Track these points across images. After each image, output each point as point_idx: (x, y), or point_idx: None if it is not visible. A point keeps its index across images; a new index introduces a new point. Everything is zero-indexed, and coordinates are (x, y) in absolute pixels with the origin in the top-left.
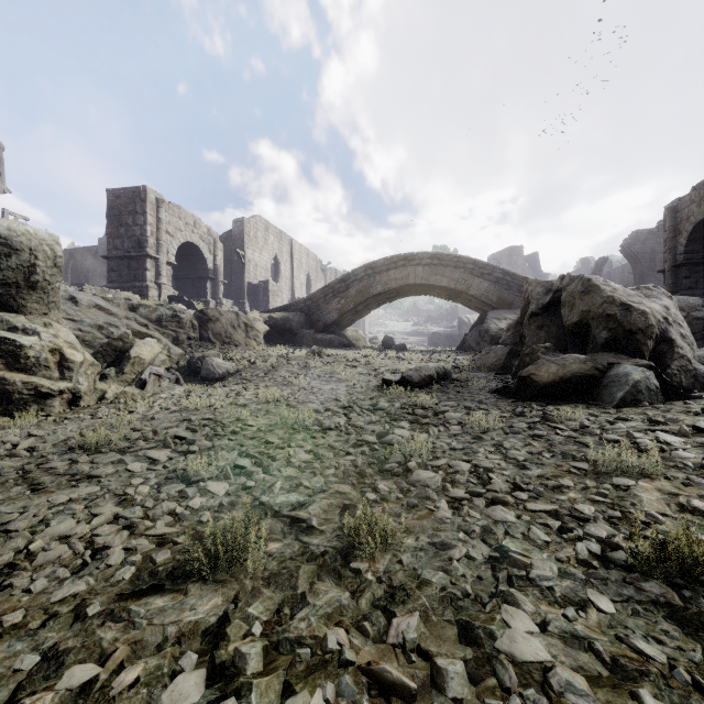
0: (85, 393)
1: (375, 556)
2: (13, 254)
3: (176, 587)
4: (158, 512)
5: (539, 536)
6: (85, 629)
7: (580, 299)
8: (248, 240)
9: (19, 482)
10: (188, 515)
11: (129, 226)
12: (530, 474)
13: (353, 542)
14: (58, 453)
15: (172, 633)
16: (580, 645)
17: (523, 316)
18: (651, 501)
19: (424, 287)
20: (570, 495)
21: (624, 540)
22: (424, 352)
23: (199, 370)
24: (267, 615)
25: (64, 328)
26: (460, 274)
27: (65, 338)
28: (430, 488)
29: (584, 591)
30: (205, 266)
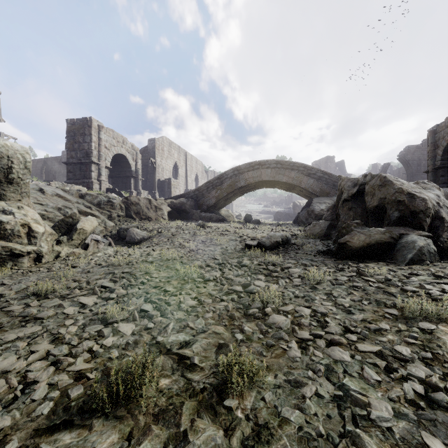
0: (45, 253)
1: (243, 392)
2: None
3: (83, 423)
4: (80, 349)
5: (372, 375)
6: None
7: (378, 190)
8: (157, 152)
9: None
10: (102, 352)
11: (80, 143)
12: (356, 318)
13: (226, 379)
14: (18, 299)
15: None
16: None
17: (338, 201)
18: None
19: (271, 182)
20: (388, 337)
21: (439, 380)
22: (271, 225)
23: (125, 236)
24: None
25: (32, 209)
26: (295, 174)
27: (32, 216)
28: (283, 330)
29: (418, 432)
30: (130, 169)
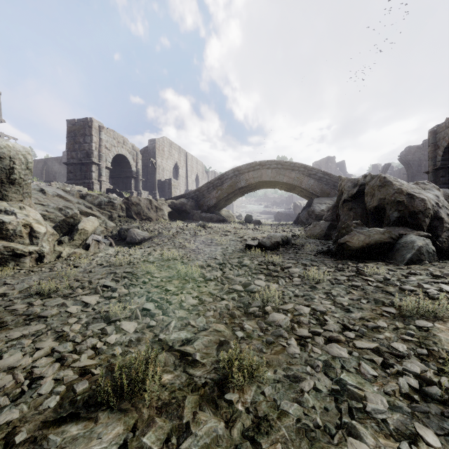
0: (47, 253)
1: (244, 387)
2: None
3: (89, 416)
4: (84, 346)
5: (368, 371)
6: None
7: (378, 191)
8: (158, 152)
9: None
10: (105, 349)
11: (81, 143)
12: (354, 317)
13: (227, 374)
14: (22, 298)
15: None
16: None
17: (338, 202)
18: (448, 340)
19: (272, 183)
20: (386, 334)
21: (434, 375)
22: (272, 225)
23: (125, 237)
24: (158, 444)
25: (33, 210)
26: (295, 174)
27: (34, 216)
28: (282, 328)
29: (412, 424)
30: (130, 169)
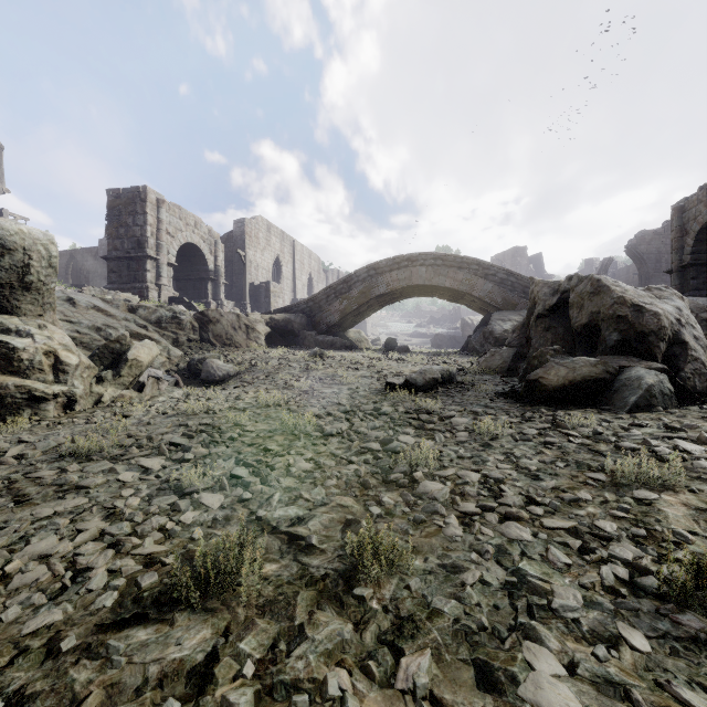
0: (80, 396)
1: (380, 580)
2: (6, 254)
3: (161, 617)
4: (148, 527)
5: (559, 557)
6: (57, 668)
7: (589, 300)
8: (249, 241)
9: (3, 493)
10: (179, 531)
11: (129, 226)
12: (544, 486)
13: (356, 564)
14: (48, 461)
15: (153, 673)
16: (615, 692)
17: (529, 317)
18: (677, 517)
19: (427, 288)
20: (589, 510)
21: (652, 563)
22: (427, 354)
23: (199, 372)
24: (261, 651)
25: (59, 330)
26: (464, 275)
27: (60, 340)
28: (438, 502)
29: (614, 624)
30: (206, 267)
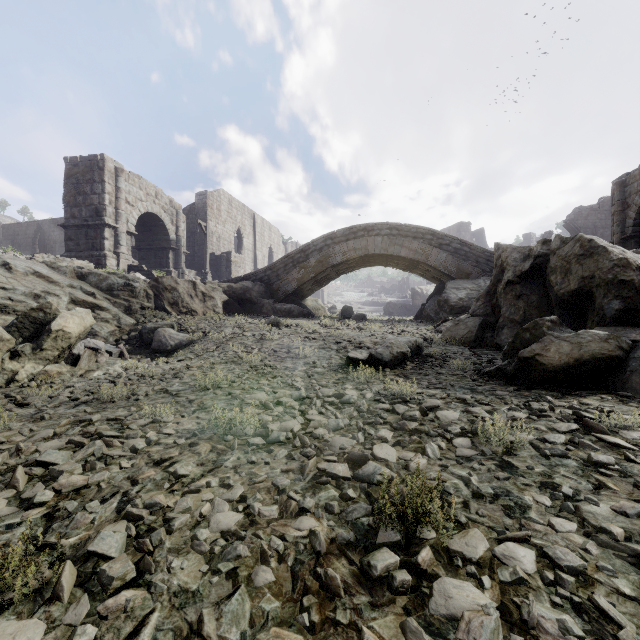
0: None
1: None
2: None
3: None
4: None
5: None
6: None
7: (578, 264)
8: (211, 212)
9: None
10: None
11: (87, 194)
12: None
13: None
14: None
15: None
16: None
17: (495, 284)
18: None
19: (382, 258)
20: None
21: None
22: (383, 322)
23: (151, 341)
24: None
25: None
26: (418, 244)
27: None
28: None
29: None
30: (167, 237)
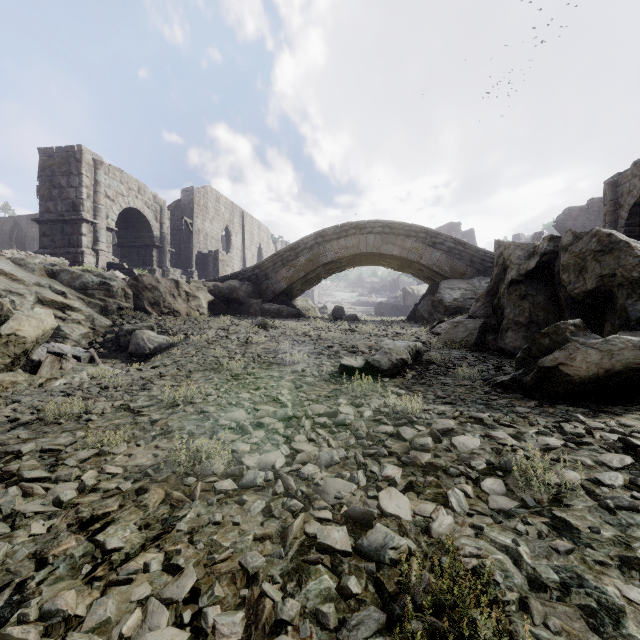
0: None
1: None
2: None
3: None
4: None
5: None
6: None
7: (595, 261)
8: (197, 209)
9: None
10: None
11: (62, 187)
12: None
13: None
14: None
15: None
16: None
17: (496, 284)
18: None
19: (374, 257)
20: None
21: None
22: (376, 323)
23: (128, 344)
24: None
25: None
26: (412, 243)
27: None
28: None
29: None
30: (150, 234)
